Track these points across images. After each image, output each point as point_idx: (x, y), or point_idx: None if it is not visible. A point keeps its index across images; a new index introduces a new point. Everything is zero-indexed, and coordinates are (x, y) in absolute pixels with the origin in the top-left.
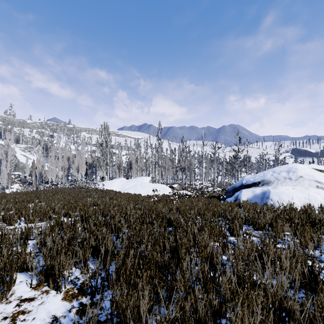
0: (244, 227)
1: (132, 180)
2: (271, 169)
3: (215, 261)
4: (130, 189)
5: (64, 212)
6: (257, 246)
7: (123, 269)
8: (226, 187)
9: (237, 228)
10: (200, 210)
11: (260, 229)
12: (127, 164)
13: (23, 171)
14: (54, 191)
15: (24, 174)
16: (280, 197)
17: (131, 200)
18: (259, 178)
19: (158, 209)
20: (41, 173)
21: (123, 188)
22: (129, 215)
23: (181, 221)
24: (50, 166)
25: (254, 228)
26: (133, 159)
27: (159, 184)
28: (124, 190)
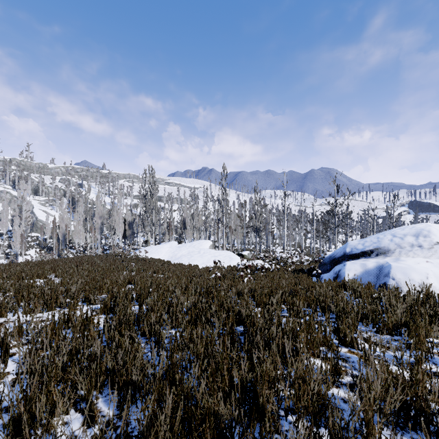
0: (358, 327)
1: (187, 245)
2: (389, 231)
3: (326, 409)
4: (184, 257)
5: (82, 295)
6: (403, 382)
7: (152, 433)
8: (319, 255)
9: (352, 332)
10: (286, 295)
11: (387, 331)
12: (180, 223)
13: (41, 232)
14: (79, 261)
15: (44, 236)
16: (407, 275)
17: (183, 275)
18: (371, 245)
19: (221, 295)
20: (65, 234)
21: (174, 256)
22: (177, 306)
23: (258, 320)
24: (77, 225)
25: (377, 330)
26: (188, 216)
27: (223, 250)
28: (175, 258)
